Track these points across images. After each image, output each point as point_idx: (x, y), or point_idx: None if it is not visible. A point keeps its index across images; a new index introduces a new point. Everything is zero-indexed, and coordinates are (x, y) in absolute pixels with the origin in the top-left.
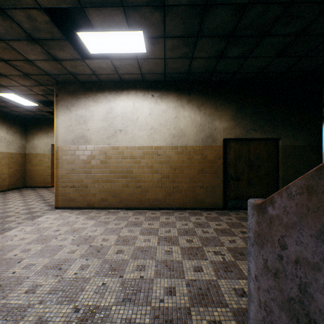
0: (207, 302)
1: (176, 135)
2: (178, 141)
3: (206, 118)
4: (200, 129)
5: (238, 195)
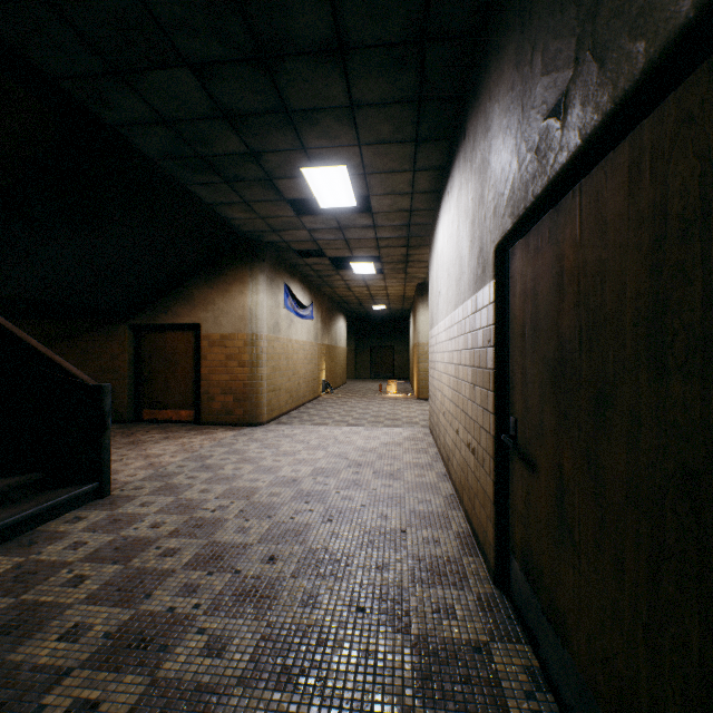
0: (161, 488)
1: (457, 278)
2: (458, 295)
3: (476, 188)
4: (471, 239)
5: (529, 554)
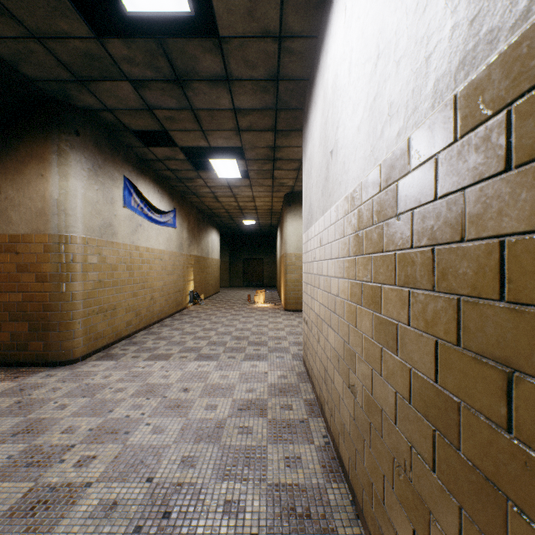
0: None
1: None
2: None
3: None
4: None
5: None
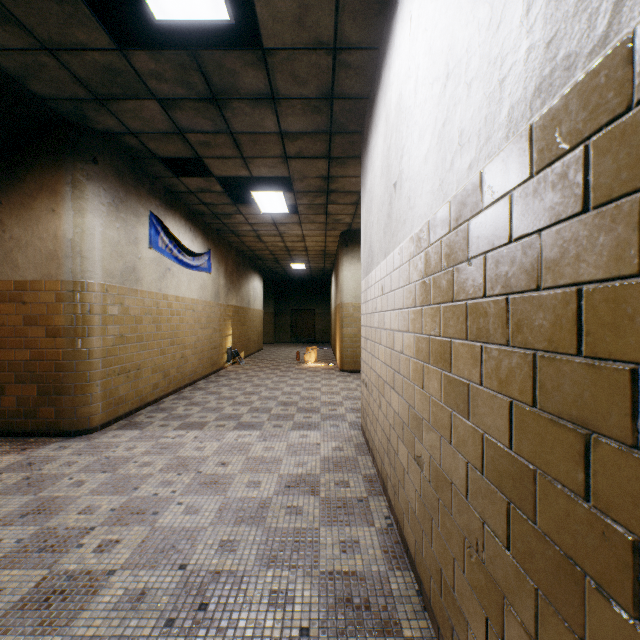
0: None
1: None
2: None
3: None
4: None
5: None
